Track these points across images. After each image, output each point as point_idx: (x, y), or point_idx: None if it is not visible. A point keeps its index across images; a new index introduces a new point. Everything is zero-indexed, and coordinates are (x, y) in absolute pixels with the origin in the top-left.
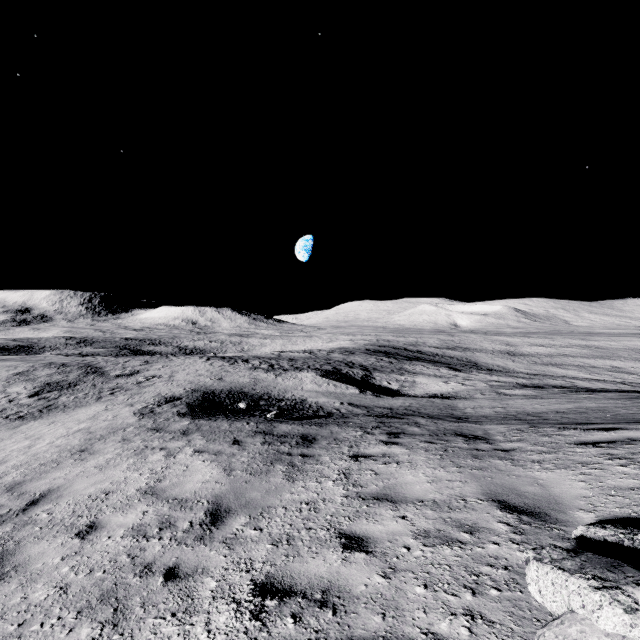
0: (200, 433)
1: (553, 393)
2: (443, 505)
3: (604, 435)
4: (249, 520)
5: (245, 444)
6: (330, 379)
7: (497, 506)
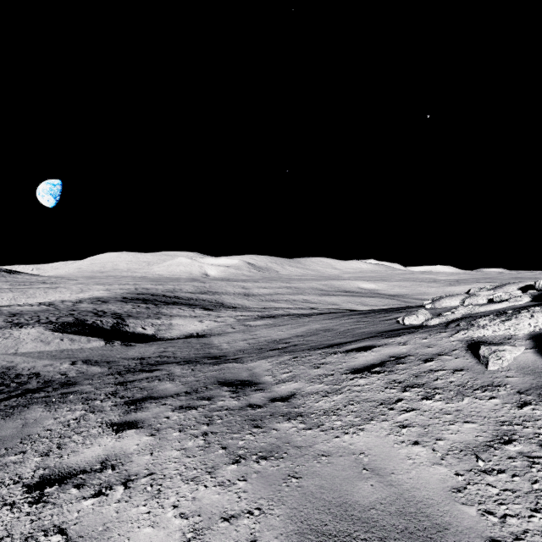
0: None
1: (285, 320)
2: None
3: (367, 356)
4: None
5: None
6: (67, 333)
7: None
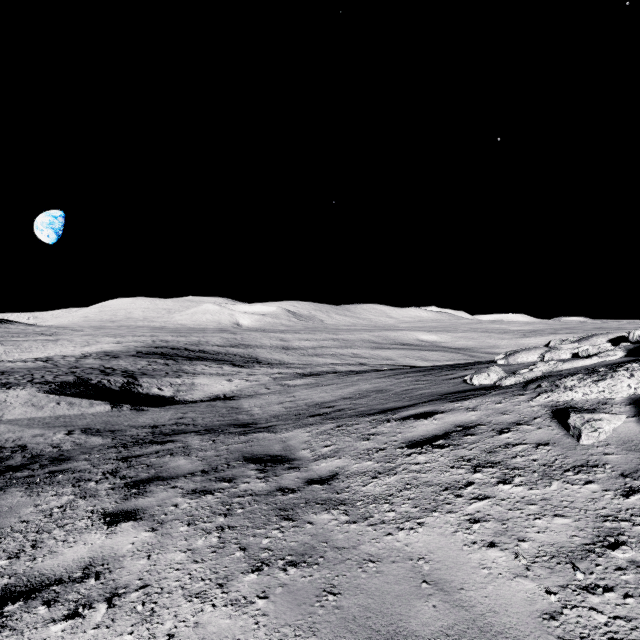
0: None
1: (330, 379)
2: None
3: (428, 425)
4: None
5: None
6: (65, 395)
7: None
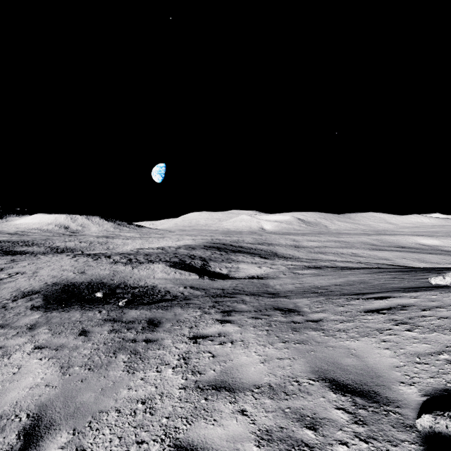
0: (48, 326)
1: (328, 271)
2: (279, 390)
3: (381, 303)
4: (72, 437)
5: (92, 334)
6: (177, 268)
7: (329, 386)
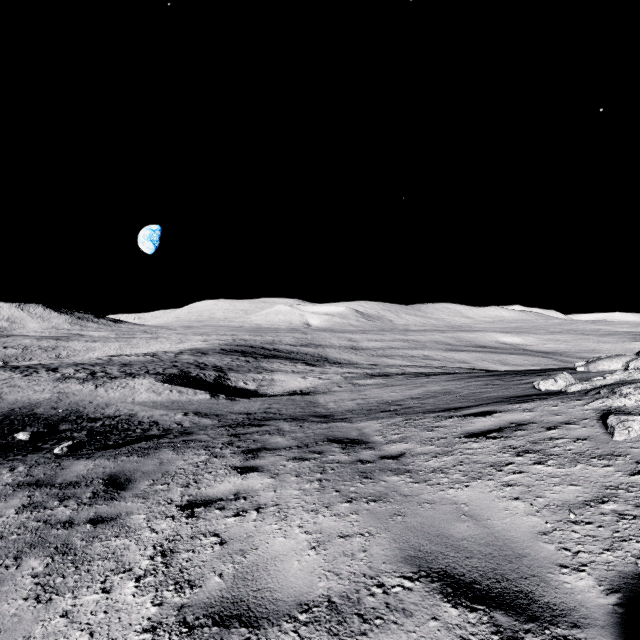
0: None
1: (399, 380)
2: (349, 611)
3: (486, 421)
4: None
5: None
6: (174, 384)
7: (441, 591)
